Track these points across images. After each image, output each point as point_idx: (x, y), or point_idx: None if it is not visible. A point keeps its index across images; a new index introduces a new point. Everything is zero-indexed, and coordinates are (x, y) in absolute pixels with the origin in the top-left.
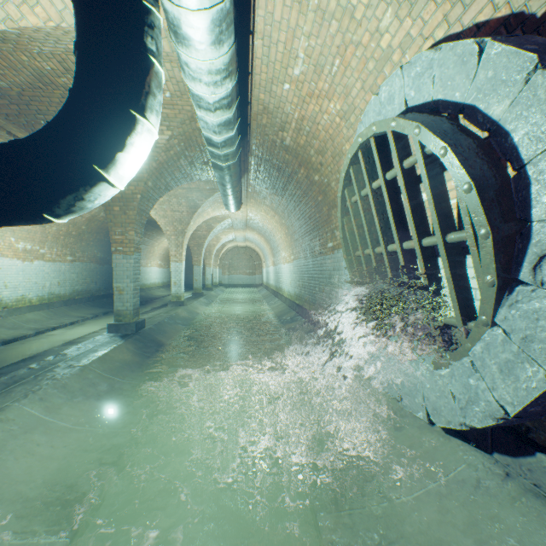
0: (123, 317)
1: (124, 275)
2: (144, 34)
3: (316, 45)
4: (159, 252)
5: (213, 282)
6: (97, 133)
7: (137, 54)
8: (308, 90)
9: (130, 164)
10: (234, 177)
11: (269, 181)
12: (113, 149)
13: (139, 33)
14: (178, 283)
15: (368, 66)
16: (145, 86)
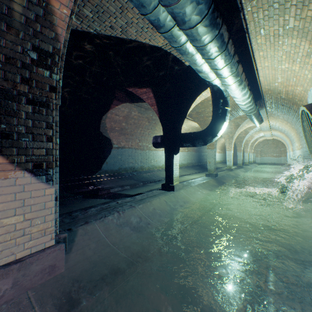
0: (210, 171)
1: (210, 157)
2: (226, 104)
3: (284, 76)
4: (218, 145)
5: (249, 161)
6: (216, 128)
7: (224, 109)
8: (286, 84)
9: (222, 132)
10: (255, 116)
11: (278, 109)
12: (219, 130)
13: (225, 105)
14: (229, 160)
15: (306, 81)
16: (226, 115)
